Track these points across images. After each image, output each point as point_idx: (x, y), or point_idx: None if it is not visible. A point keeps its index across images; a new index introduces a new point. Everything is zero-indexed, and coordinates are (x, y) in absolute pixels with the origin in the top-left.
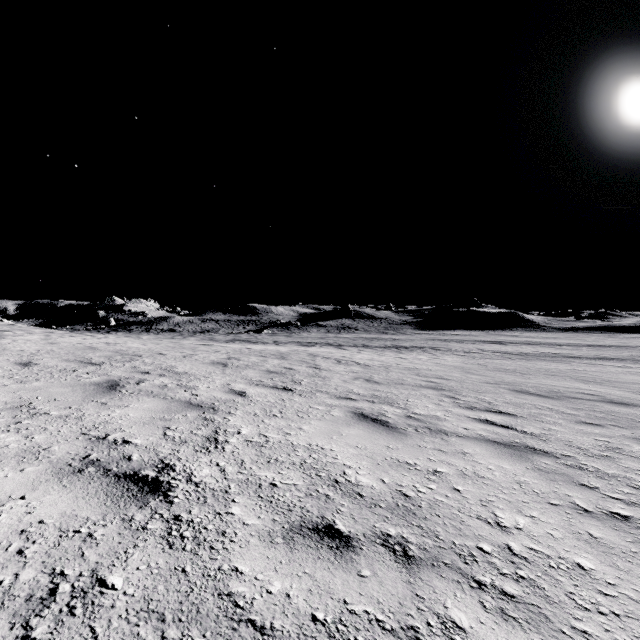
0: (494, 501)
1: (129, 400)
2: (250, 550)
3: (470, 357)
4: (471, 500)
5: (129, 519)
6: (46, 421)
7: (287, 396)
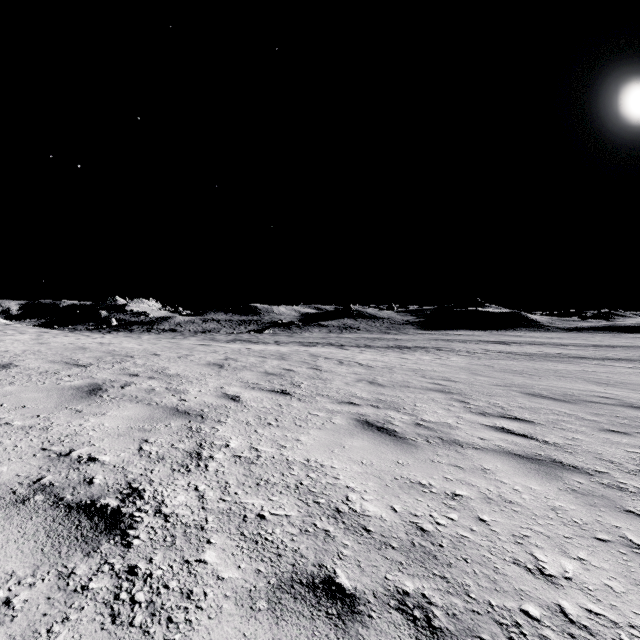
0: (530, 536)
1: (108, 407)
2: (221, 623)
3: (475, 357)
4: (502, 535)
5: (68, 573)
6: (4, 433)
7: (285, 401)
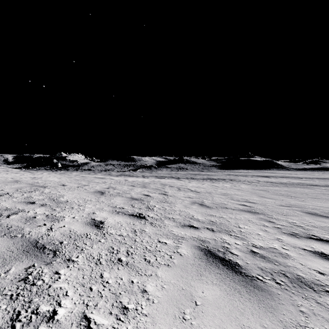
0: None
1: None
2: None
3: (254, 185)
4: None
5: None
6: None
7: (139, 226)
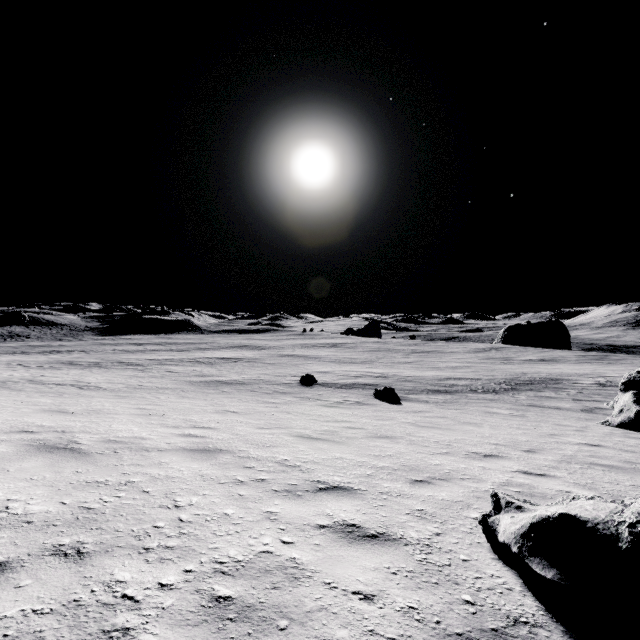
0: None
1: None
2: None
3: (91, 354)
4: None
5: None
6: None
7: None
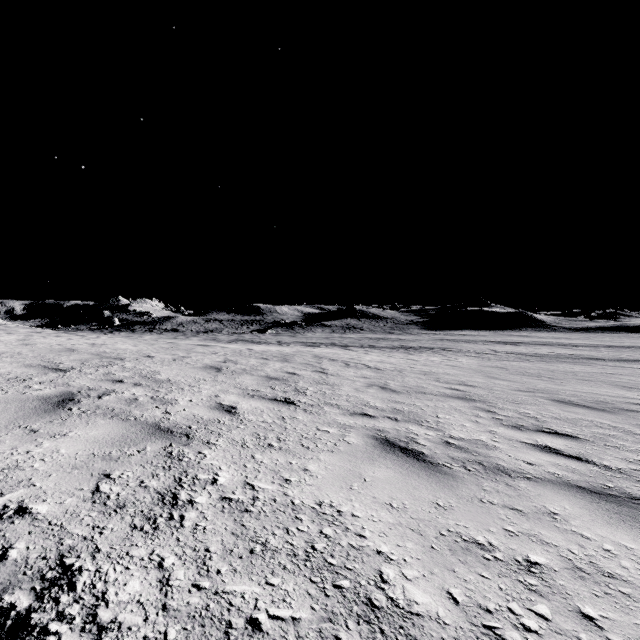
0: None
1: (74, 424)
2: None
3: (484, 359)
4: None
5: None
6: None
7: (288, 412)
